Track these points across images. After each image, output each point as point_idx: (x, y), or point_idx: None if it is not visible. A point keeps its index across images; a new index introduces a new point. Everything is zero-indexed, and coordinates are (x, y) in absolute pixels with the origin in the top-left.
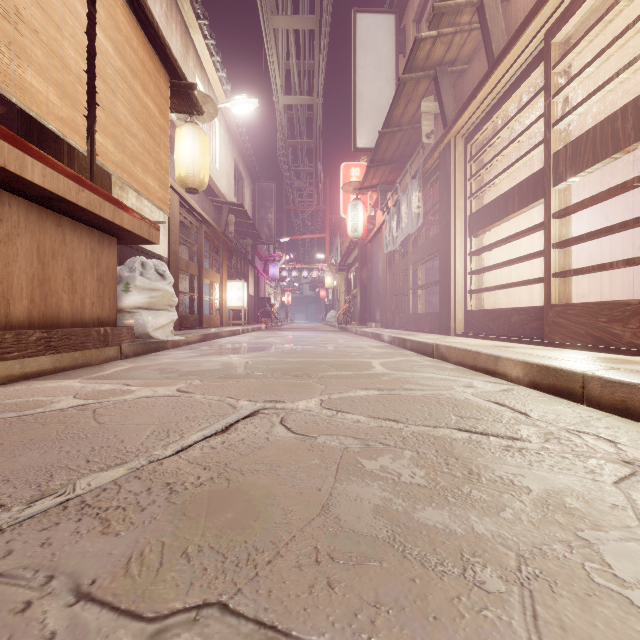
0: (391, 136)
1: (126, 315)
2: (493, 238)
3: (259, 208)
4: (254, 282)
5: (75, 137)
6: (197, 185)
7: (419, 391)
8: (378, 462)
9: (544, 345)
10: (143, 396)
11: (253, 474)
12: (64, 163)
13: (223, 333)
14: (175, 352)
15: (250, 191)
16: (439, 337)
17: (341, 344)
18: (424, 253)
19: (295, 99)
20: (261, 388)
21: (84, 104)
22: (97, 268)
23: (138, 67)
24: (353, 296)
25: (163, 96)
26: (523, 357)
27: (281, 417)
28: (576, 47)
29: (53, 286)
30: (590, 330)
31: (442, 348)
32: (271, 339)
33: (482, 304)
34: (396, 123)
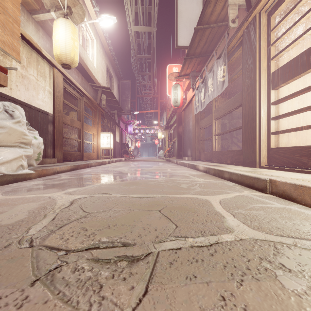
0: (202, 33)
1: None
2: (287, 93)
3: (122, 94)
4: (119, 135)
5: None
6: (69, 62)
7: None
8: None
9: None
10: None
11: None
12: None
13: (93, 164)
14: (30, 183)
15: (117, 85)
16: (250, 169)
17: (169, 173)
18: (226, 109)
19: (140, 28)
20: None
21: None
22: None
23: None
24: (173, 142)
25: None
26: None
27: None
28: None
29: None
30: None
31: (283, 185)
32: (122, 168)
33: (278, 143)
34: (206, 21)
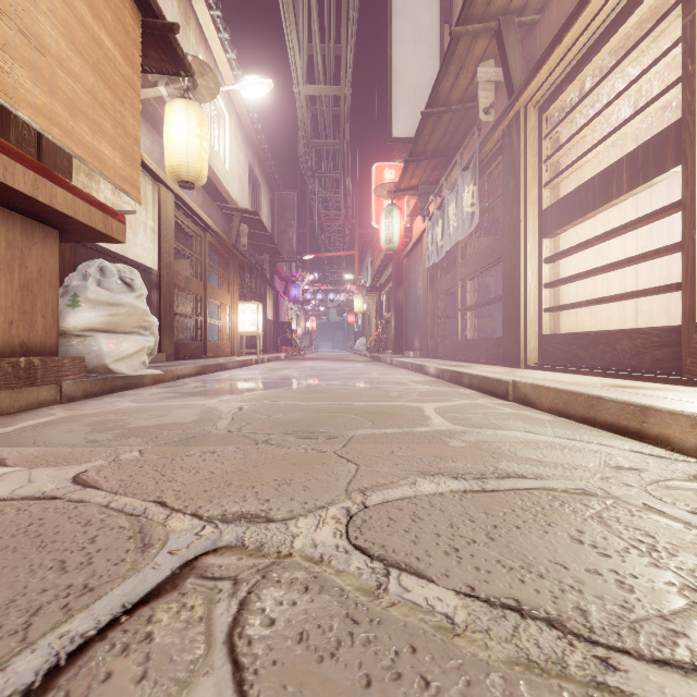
0: (436, 119)
1: (74, 340)
2: (574, 240)
3: (278, 220)
4: (273, 305)
5: None
6: (193, 177)
7: (536, 481)
8: None
9: (685, 384)
10: None
11: None
12: None
13: (229, 364)
14: (151, 391)
15: (268, 201)
16: (506, 370)
17: (375, 378)
18: (479, 263)
19: (319, 89)
20: (236, 471)
21: None
22: (20, 270)
23: None
24: (386, 320)
25: (130, 36)
26: None
27: (240, 598)
28: None
29: None
30: None
31: (524, 387)
32: (287, 371)
33: (560, 327)
34: (443, 101)
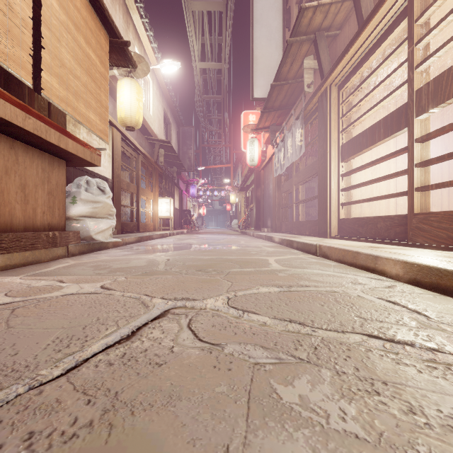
0: (280, 88)
1: (73, 222)
2: (359, 163)
3: (182, 145)
4: (179, 199)
5: (21, 72)
6: (134, 124)
7: (314, 288)
8: (295, 389)
9: (408, 246)
10: (68, 293)
11: (145, 413)
12: (25, 102)
13: (154, 236)
14: (114, 251)
15: (176, 133)
16: (318, 239)
17: (242, 244)
18: (305, 175)
19: (208, 64)
20: (175, 284)
21: (30, 45)
22: (48, 184)
23: (81, 23)
24: (250, 209)
25: (103, 50)
26: (401, 257)
27: (189, 318)
28: (438, 0)
29: (6, 197)
30: (451, 234)
31: (324, 248)
32: (190, 240)
33: (351, 214)
34: (284, 78)
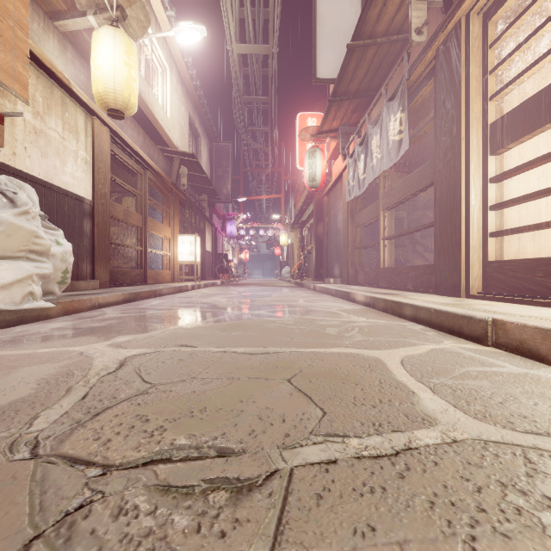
0: (360, 55)
1: None
2: (517, 161)
3: (216, 167)
4: (211, 239)
5: None
6: (121, 105)
7: None
8: None
9: None
10: None
11: None
12: None
13: (164, 290)
14: (48, 325)
15: (207, 150)
16: (452, 300)
17: (303, 306)
18: (404, 192)
19: (249, 48)
20: None
21: None
22: None
23: None
24: (308, 252)
25: None
26: None
27: None
28: None
29: None
30: None
31: (520, 331)
32: (217, 298)
33: (502, 253)
34: (369, 32)
